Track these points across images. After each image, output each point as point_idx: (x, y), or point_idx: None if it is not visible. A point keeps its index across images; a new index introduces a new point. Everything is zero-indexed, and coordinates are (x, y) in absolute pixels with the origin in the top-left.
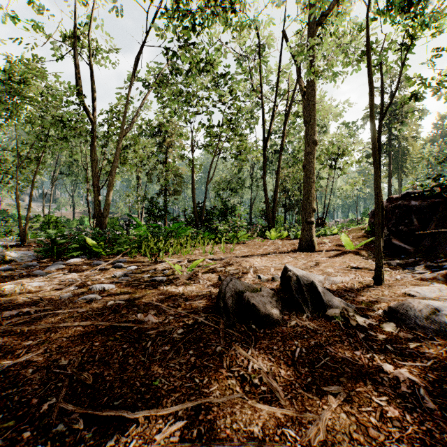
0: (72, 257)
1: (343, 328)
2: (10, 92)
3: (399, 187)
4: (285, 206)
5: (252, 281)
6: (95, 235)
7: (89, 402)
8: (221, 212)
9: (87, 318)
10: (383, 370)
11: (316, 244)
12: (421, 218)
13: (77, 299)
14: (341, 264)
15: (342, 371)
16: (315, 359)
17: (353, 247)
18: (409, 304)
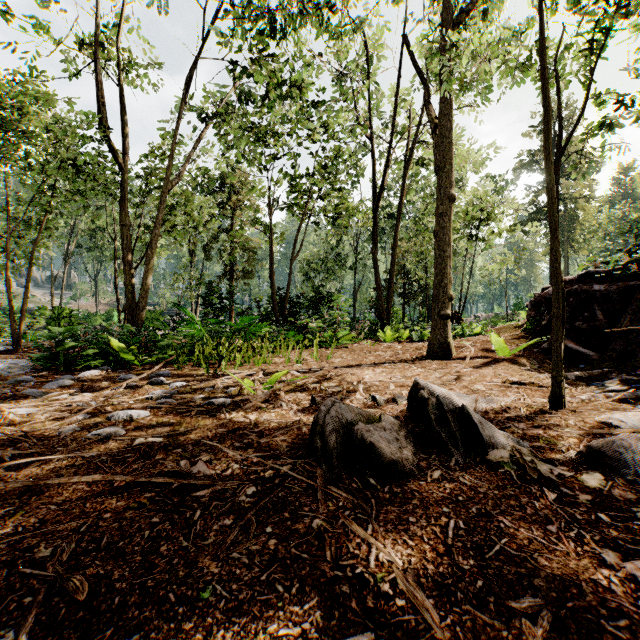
0: (89, 368)
1: (518, 483)
2: (0, 125)
3: (565, 268)
4: (404, 294)
5: (363, 405)
6: (124, 336)
7: (77, 639)
8: (312, 303)
9: (98, 467)
10: (605, 562)
11: (453, 348)
12: (608, 310)
13: (85, 435)
14: (493, 377)
15: (535, 566)
16: (483, 541)
17: (508, 353)
18: (622, 443)
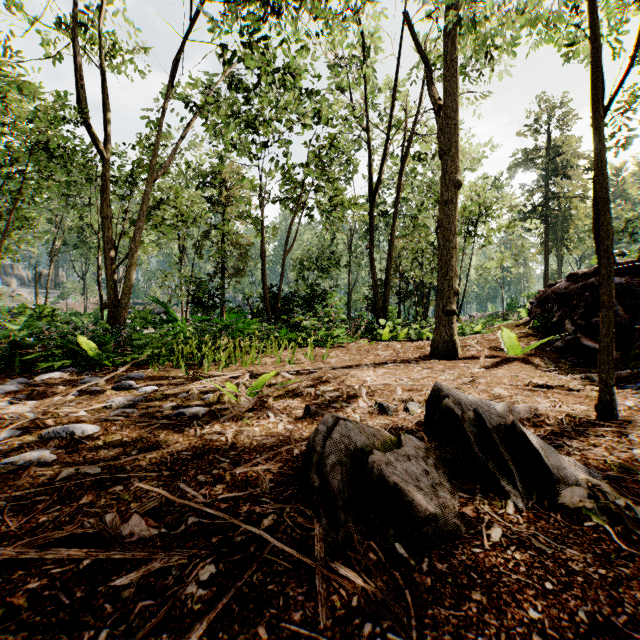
0: (53, 370)
1: (622, 547)
2: None
3: (559, 268)
4: (399, 293)
5: (368, 415)
6: (97, 334)
7: None
8: (306, 301)
9: None
10: None
11: (458, 346)
12: (629, 305)
13: None
14: (511, 379)
15: None
16: None
17: (520, 352)
18: None
